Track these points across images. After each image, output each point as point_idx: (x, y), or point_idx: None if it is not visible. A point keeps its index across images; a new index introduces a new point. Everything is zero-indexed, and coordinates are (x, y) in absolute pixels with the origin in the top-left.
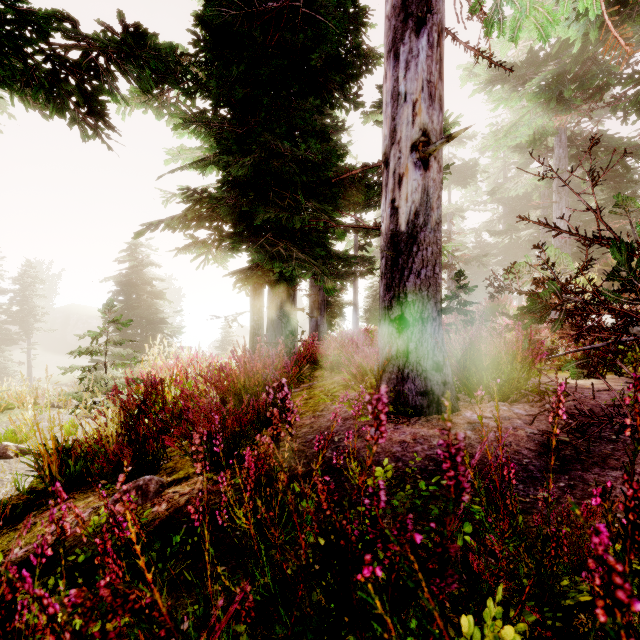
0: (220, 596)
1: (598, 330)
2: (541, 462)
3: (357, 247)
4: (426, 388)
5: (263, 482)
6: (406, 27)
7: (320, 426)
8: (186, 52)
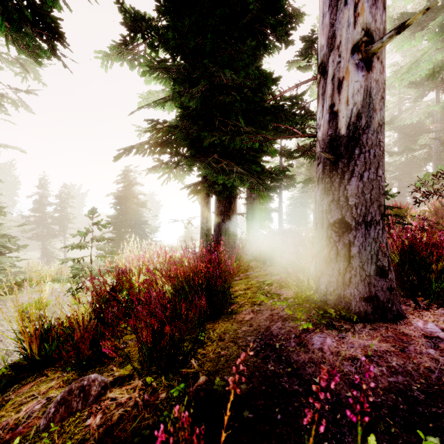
0: None
1: None
2: None
3: (281, 168)
4: (370, 294)
5: None
6: None
7: (259, 325)
8: (152, 17)
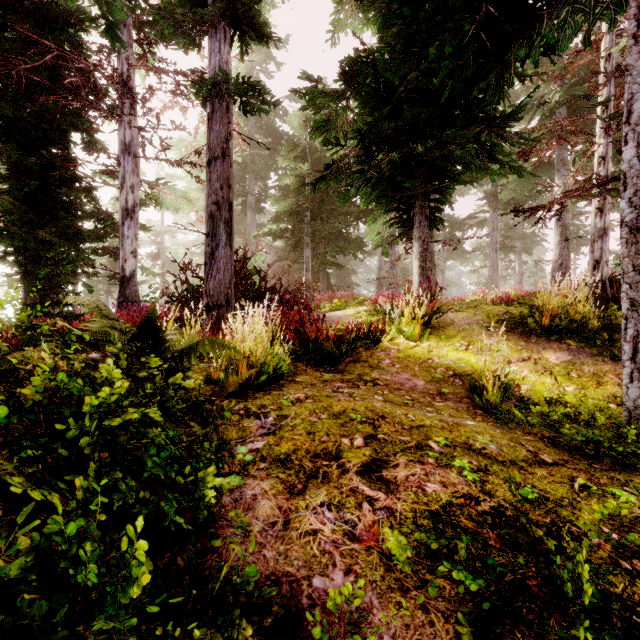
0: None
1: None
2: None
3: None
4: None
5: None
6: (126, 217)
7: None
8: None
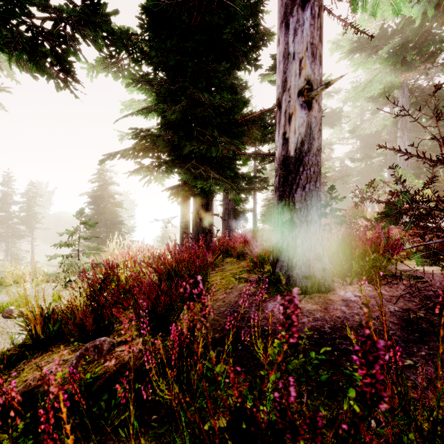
0: (151, 442)
1: (436, 229)
2: (403, 333)
3: (256, 171)
4: (310, 273)
5: (185, 353)
6: (294, 3)
7: (230, 301)
8: (135, 32)
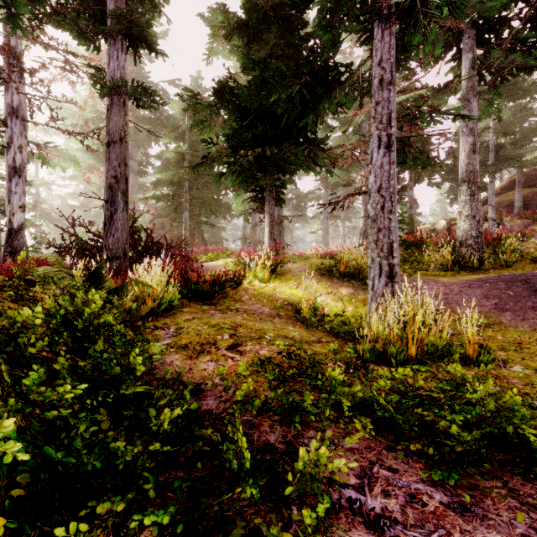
0: None
1: None
2: None
3: None
4: None
5: None
6: (14, 175)
7: None
8: None
